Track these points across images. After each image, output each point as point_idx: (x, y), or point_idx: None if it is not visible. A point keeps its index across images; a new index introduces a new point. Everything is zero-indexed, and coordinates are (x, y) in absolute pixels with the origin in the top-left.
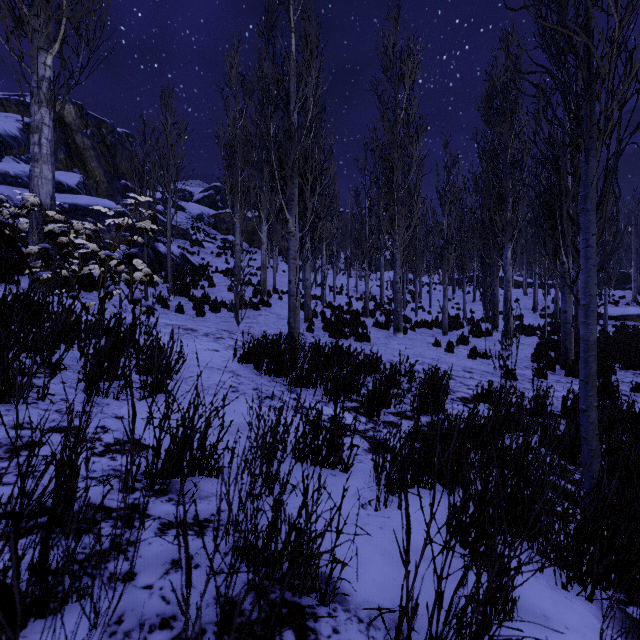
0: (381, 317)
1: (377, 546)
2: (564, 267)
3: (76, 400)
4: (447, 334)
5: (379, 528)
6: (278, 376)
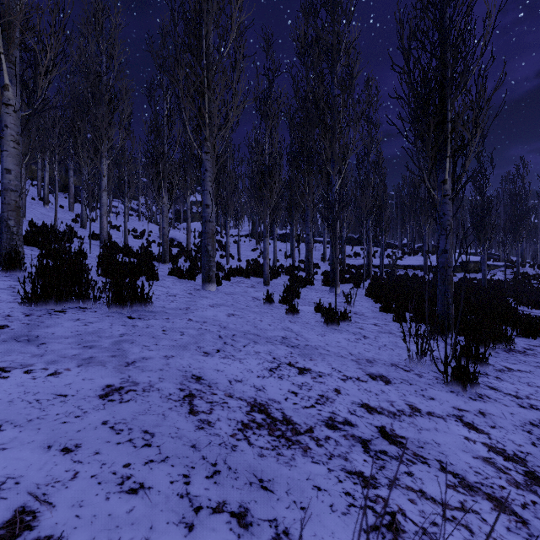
0: (186, 263)
1: None
2: (445, 188)
3: None
4: (269, 283)
5: None
6: None
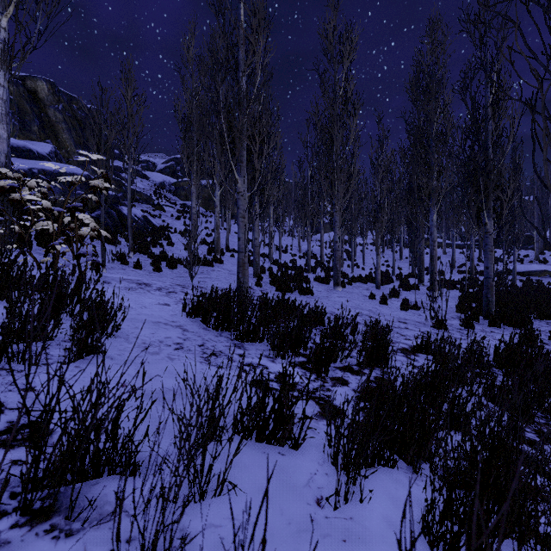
0: (321, 273)
1: None
2: (486, 228)
3: None
4: (380, 288)
5: (342, 541)
6: (226, 330)
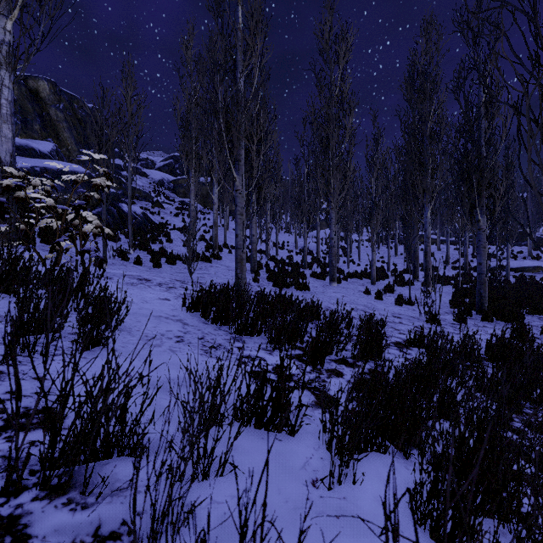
0: (318, 269)
1: None
2: (479, 224)
3: None
4: (375, 283)
5: (335, 518)
6: (224, 324)
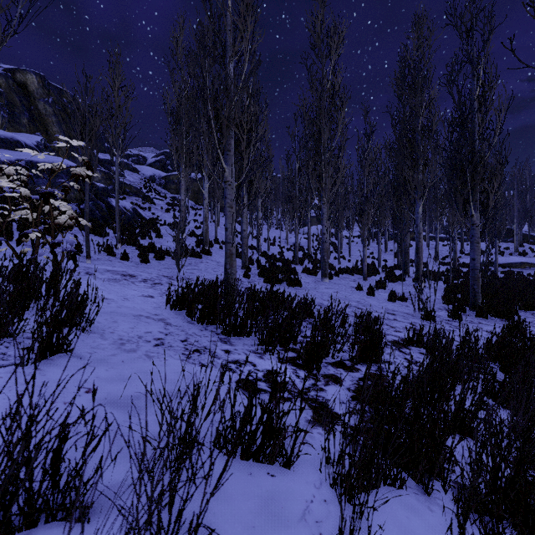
0: (309, 264)
1: None
2: (473, 219)
3: None
4: (366, 279)
5: None
6: (211, 324)
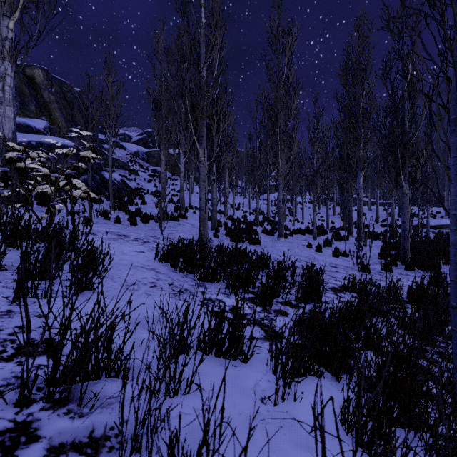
0: (268, 226)
1: (279, 452)
2: (403, 189)
3: (4, 299)
4: (316, 238)
5: (279, 427)
6: (190, 272)
